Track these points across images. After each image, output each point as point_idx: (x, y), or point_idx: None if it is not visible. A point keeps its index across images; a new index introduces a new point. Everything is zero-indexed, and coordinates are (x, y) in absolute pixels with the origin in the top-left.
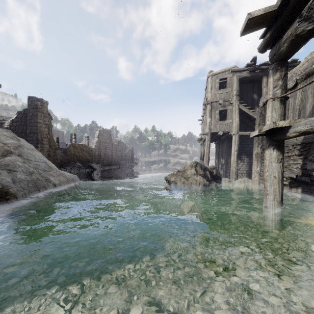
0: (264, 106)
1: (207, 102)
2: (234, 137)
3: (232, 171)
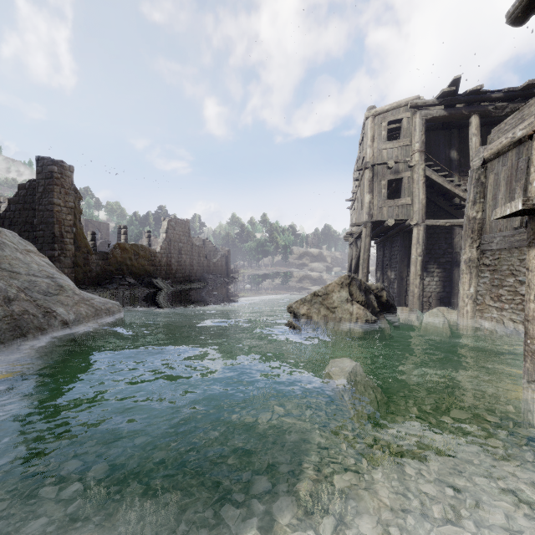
0: (484, 165)
1: (366, 164)
2: (416, 230)
3: (413, 294)
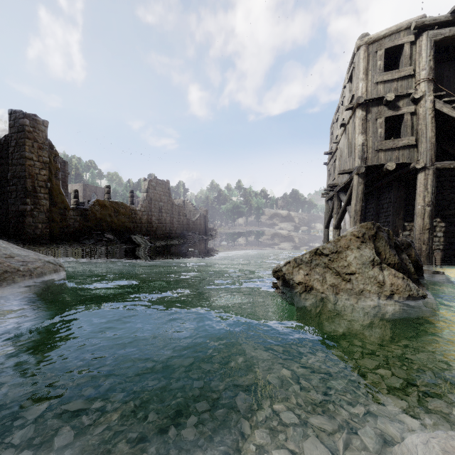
0: None
1: (358, 100)
2: (422, 175)
3: (420, 252)
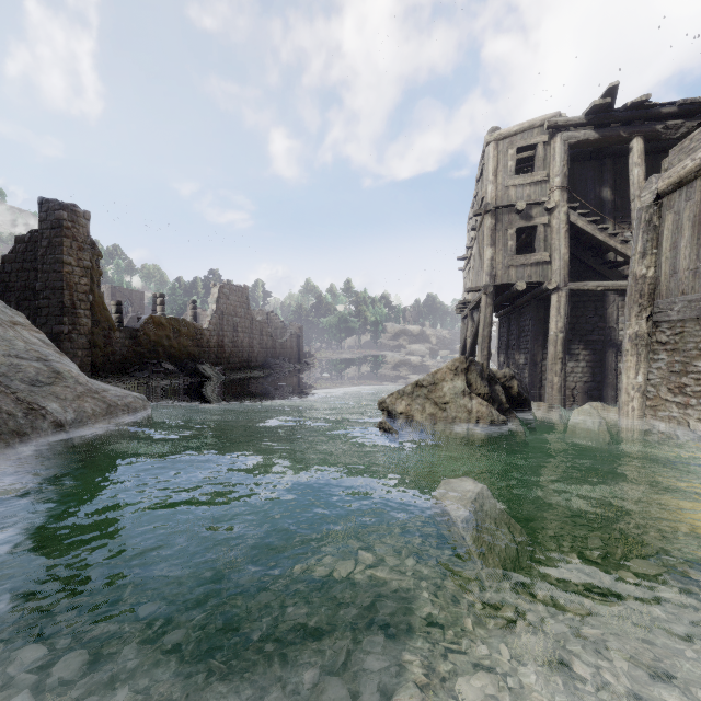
0: (658, 201)
1: (486, 207)
2: (555, 296)
3: (552, 385)
